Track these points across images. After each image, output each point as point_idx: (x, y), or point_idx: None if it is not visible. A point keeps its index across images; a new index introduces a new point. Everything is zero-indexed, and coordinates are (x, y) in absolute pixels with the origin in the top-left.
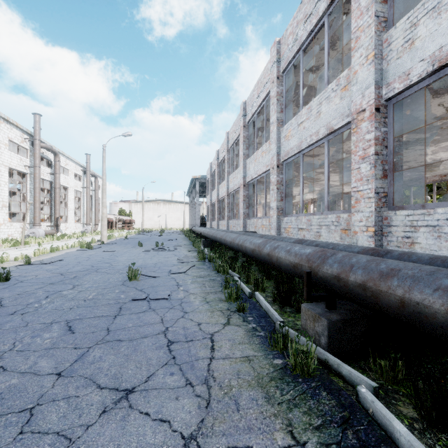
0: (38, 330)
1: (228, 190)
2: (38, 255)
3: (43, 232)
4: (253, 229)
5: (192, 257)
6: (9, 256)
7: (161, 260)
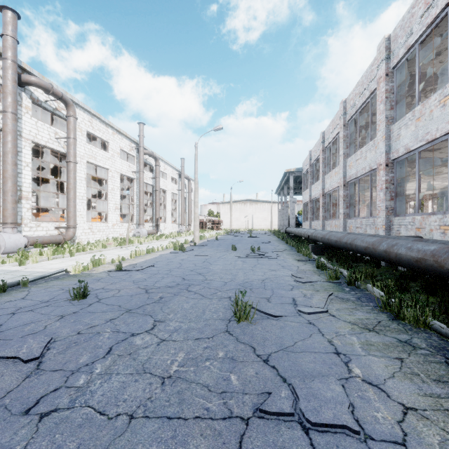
0: None
1: (345, 179)
2: (134, 257)
3: (146, 232)
4: (412, 232)
5: (311, 273)
6: (105, 258)
7: (267, 274)
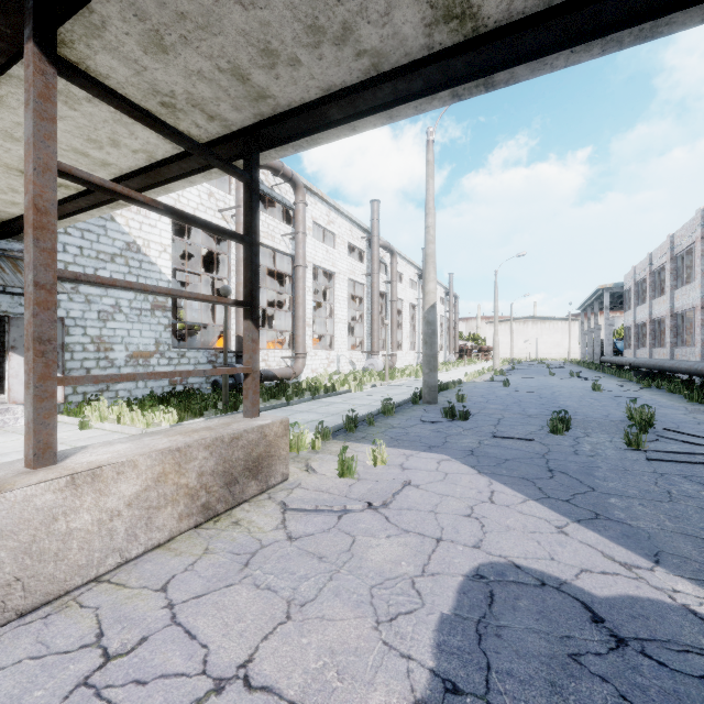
0: (580, 399)
1: (672, 310)
2: (477, 377)
3: None
4: None
5: (631, 385)
6: (472, 375)
7: None
